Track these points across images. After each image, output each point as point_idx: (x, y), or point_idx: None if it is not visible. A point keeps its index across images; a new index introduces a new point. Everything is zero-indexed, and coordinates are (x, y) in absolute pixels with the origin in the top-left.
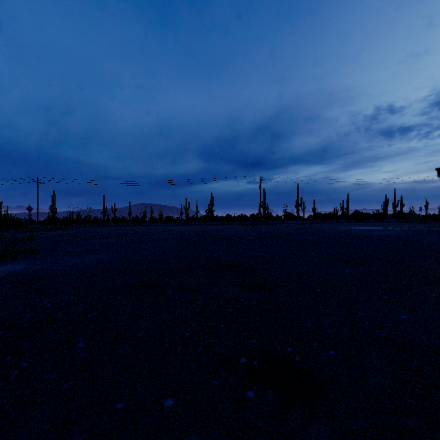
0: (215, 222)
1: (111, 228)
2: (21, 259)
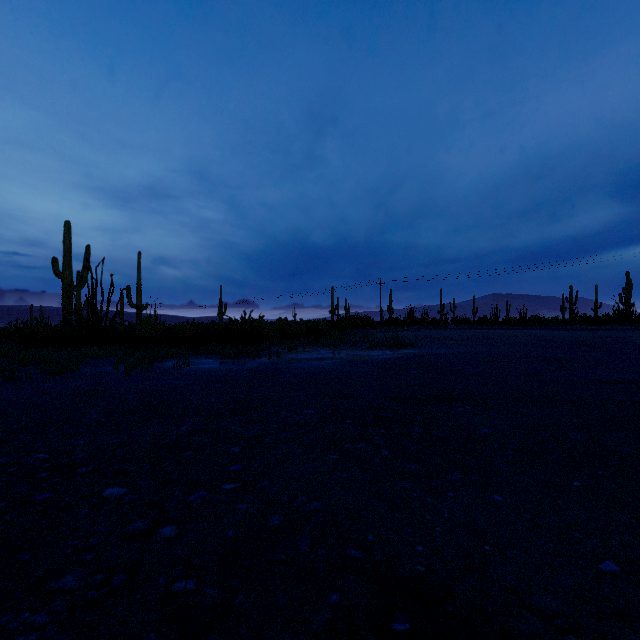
0: (623, 325)
1: (454, 331)
2: (409, 348)
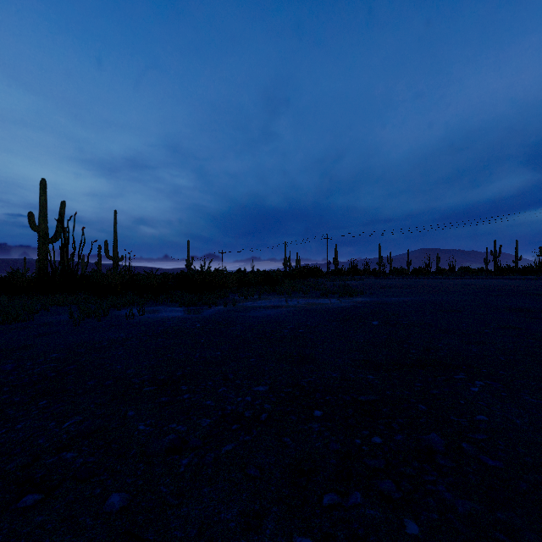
0: None
1: (395, 280)
2: (359, 296)
